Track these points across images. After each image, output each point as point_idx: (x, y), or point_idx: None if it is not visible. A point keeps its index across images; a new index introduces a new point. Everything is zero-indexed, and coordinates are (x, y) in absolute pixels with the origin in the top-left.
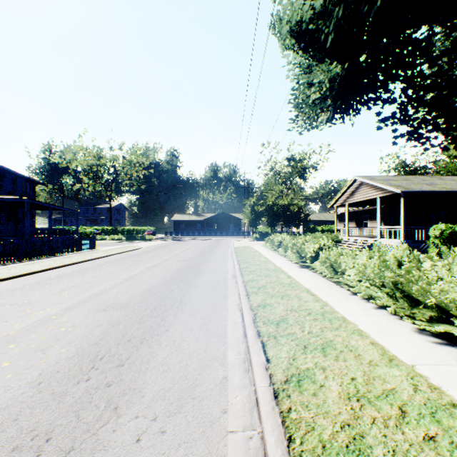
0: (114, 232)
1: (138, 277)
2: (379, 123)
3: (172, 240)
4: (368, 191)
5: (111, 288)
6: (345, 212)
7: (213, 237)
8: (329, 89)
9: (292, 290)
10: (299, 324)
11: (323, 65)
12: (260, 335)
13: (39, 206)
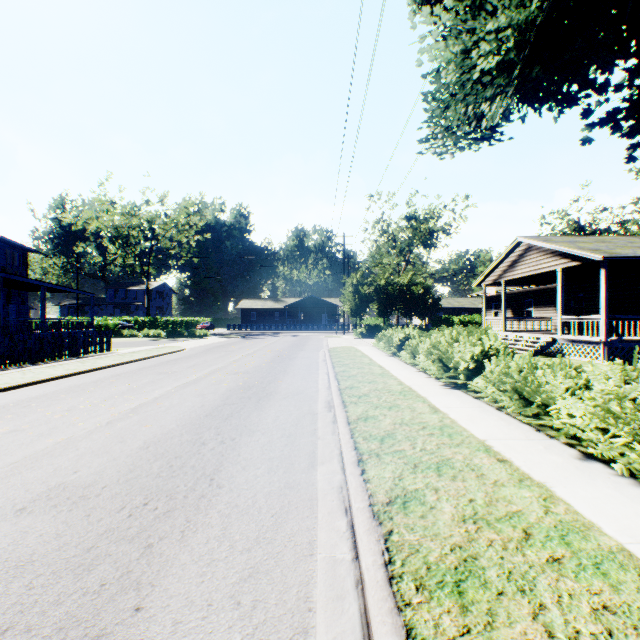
0: (153, 325)
1: (150, 408)
2: (588, 130)
3: (235, 337)
4: (541, 260)
5: (81, 436)
6: (495, 295)
7: (298, 332)
8: (511, 51)
9: (452, 445)
10: (522, 590)
11: None
12: None
13: (28, 284)
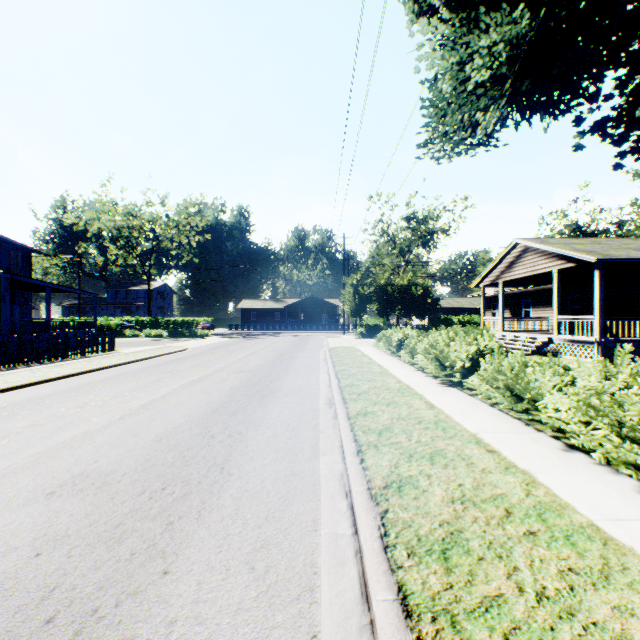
0: (154, 325)
1: (159, 405)
2: (579, 137)
3: (237, 337)
4: (538, 261)
5: (97, 430)
6: (493, 295)
7: (298, 332)
8: (503, 65)
9: (445, 438)
10: (500, 556)
11: (497, 14)
12: (411, 613)
13: (33, 285)
